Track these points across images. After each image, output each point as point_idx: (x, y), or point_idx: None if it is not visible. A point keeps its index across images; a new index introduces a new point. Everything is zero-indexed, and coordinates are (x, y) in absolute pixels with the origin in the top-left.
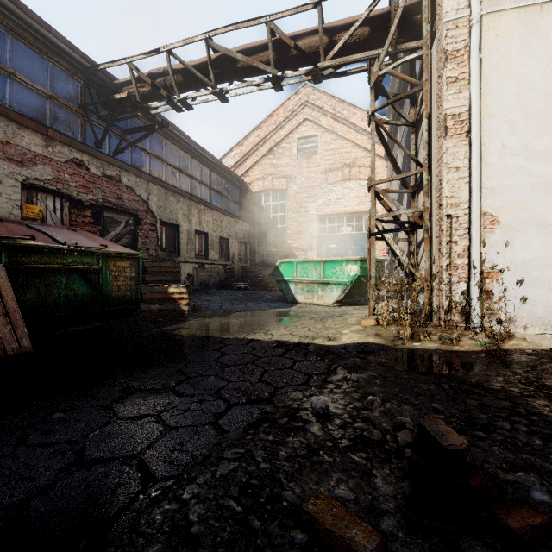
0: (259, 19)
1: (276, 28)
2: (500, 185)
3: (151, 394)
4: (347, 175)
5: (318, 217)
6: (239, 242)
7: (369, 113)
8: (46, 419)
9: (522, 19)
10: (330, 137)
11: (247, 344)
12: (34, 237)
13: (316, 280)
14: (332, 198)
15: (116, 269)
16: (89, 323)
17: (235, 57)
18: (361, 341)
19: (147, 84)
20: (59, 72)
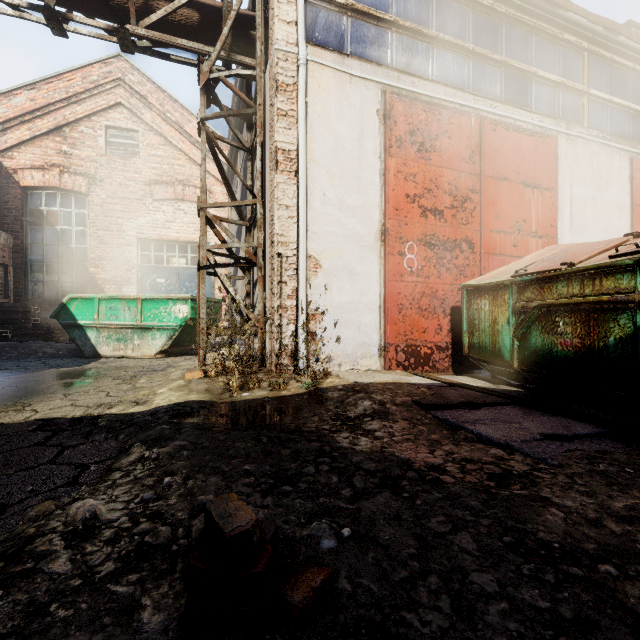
0: None
1: None
2: (322, 230)
3: None
4: (180, 194)
5: (140, 241)
6: None
7: (199, 119)
8: None
9: (338, 81)
10: (157, 140)
11: None
12: None
13: (130, 325)
14: (160, 219)
15: None
16: None
17: None
18: (180, 401)
19: None
20: None
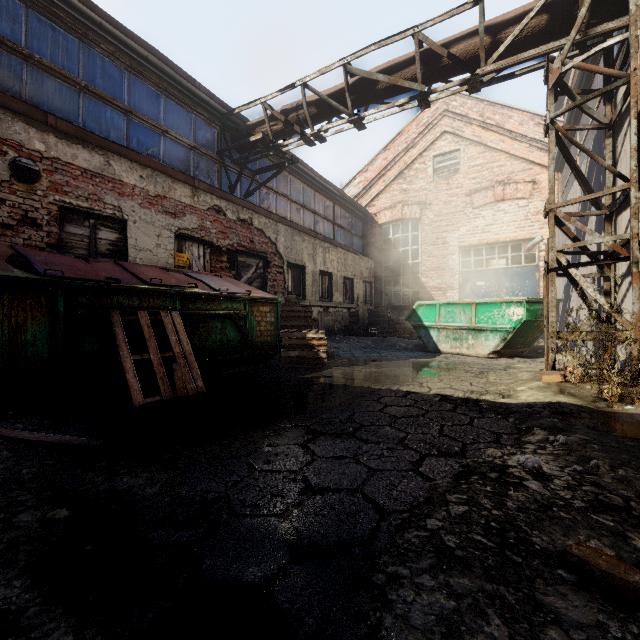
0: (405, 32)
1: (425, 38)
2: None
3: (336, 438)
4: (499, 195)
5: (460, 249)
6: (363, 282)
7: (547, 120)
8: (257, 451)
9: None
10: (477, 150)
11: (404, 396)
12: (196, 285)
13: (465, 326)
14: (479, 225)
15: (258, 314)
16: (235, 367)
17: (375, 79)
18: (549, 401)
19: (280, 122)
20: (201, 122)
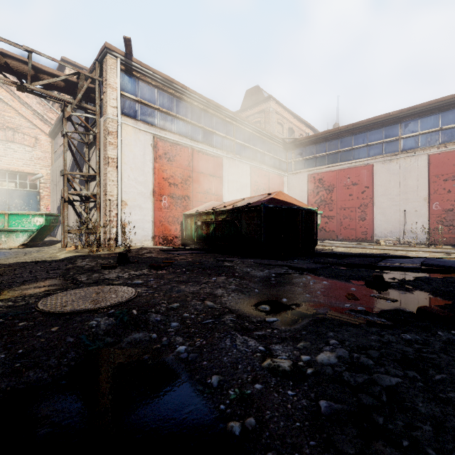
0: None
1: None
2: (128, 190)
3: None
4: (10, 137)
5: None
6: None
7: (64, 132)
8: None
9: (135, 131)
10: None
11: None
12: None
13: None
14: None
15: None
16: None
17: None
18: (75, 255)
19: None
20: None
